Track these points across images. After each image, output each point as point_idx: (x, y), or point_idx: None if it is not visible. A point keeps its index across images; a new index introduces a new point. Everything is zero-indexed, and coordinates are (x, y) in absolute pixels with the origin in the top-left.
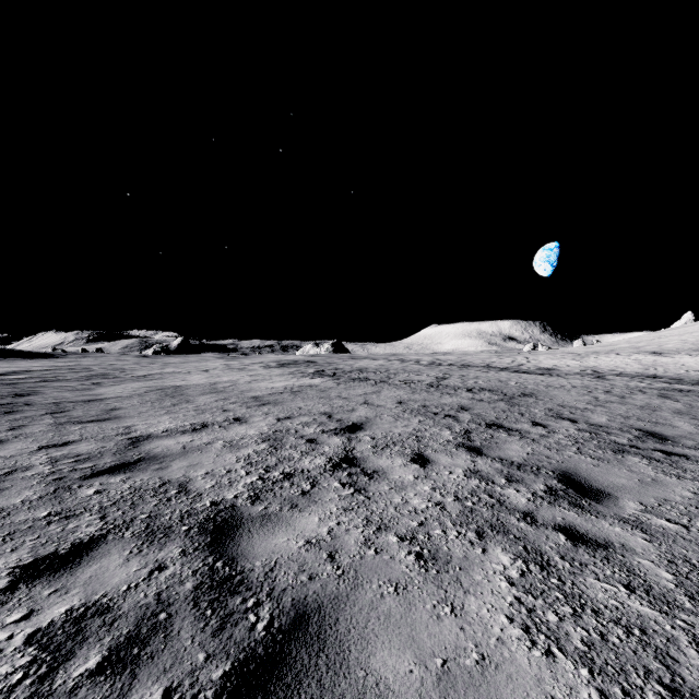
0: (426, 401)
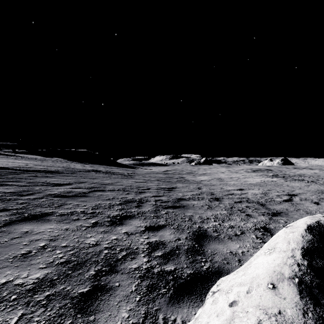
0: None
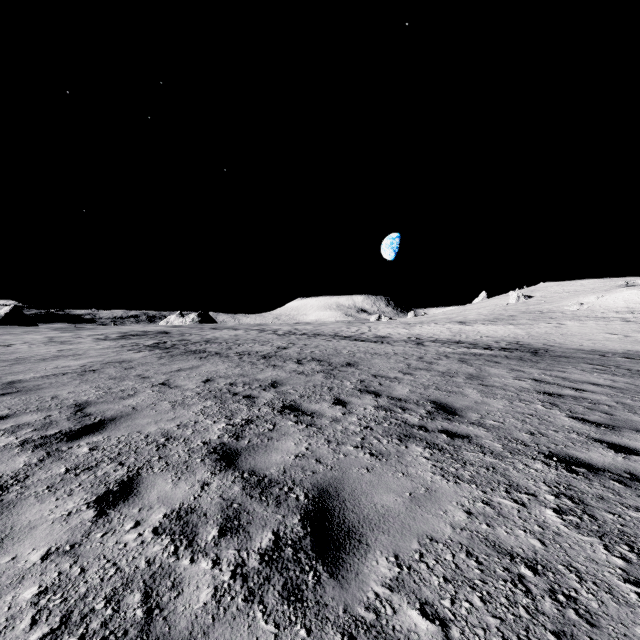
0: (240, 377)
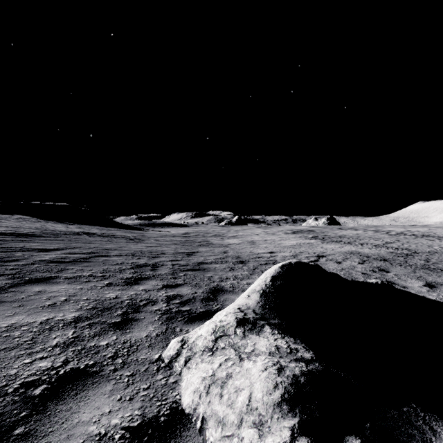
0: (362, 251)
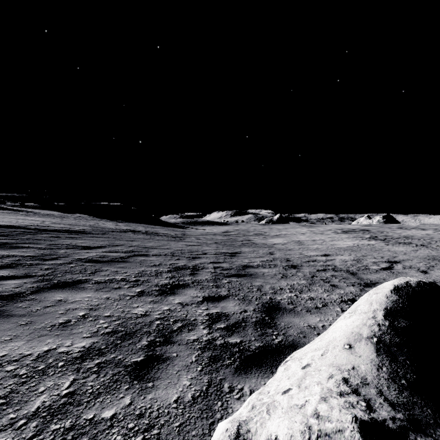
0: None
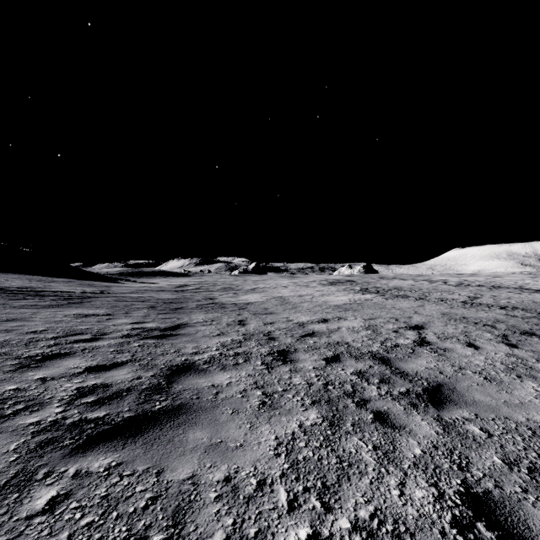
0: (465, 314)
